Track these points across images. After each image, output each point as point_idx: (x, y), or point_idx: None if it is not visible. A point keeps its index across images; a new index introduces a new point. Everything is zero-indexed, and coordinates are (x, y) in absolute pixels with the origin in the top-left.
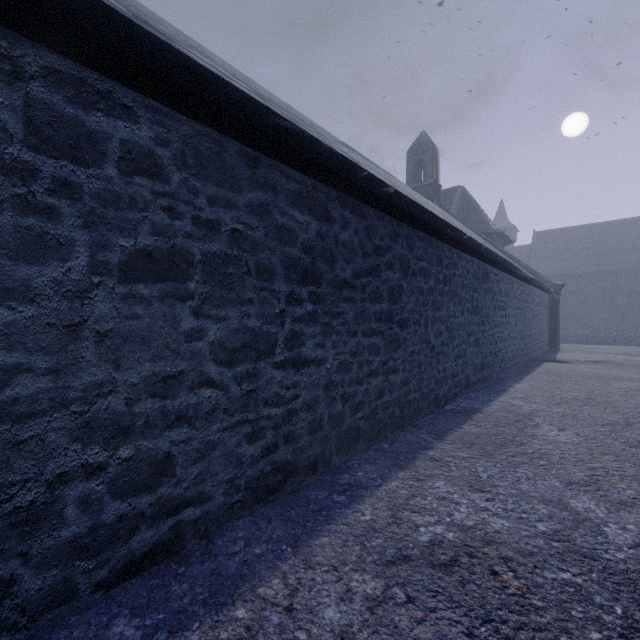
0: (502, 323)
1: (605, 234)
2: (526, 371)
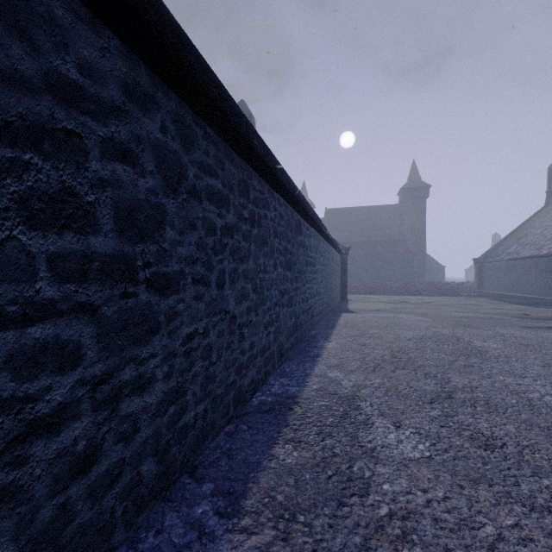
0: (312, 279)
1: (369, 215)
2: (331, 325)
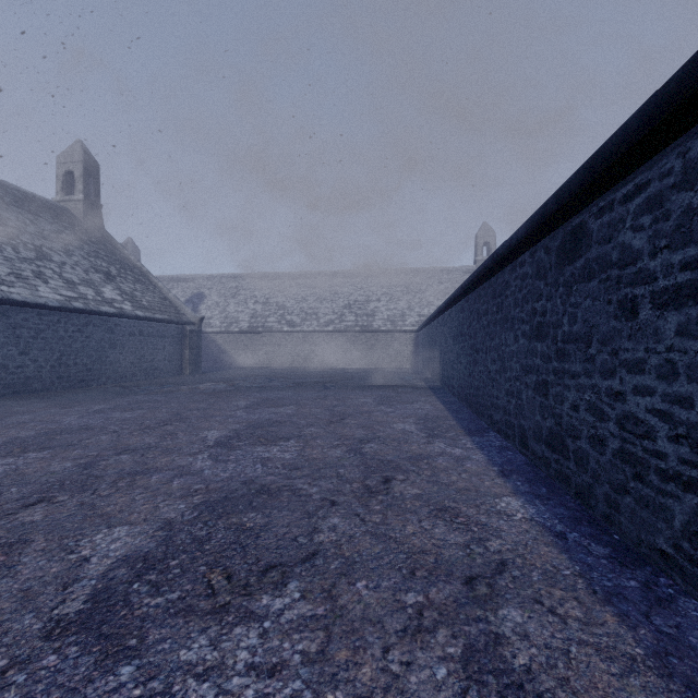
0: None
1: None
2: None
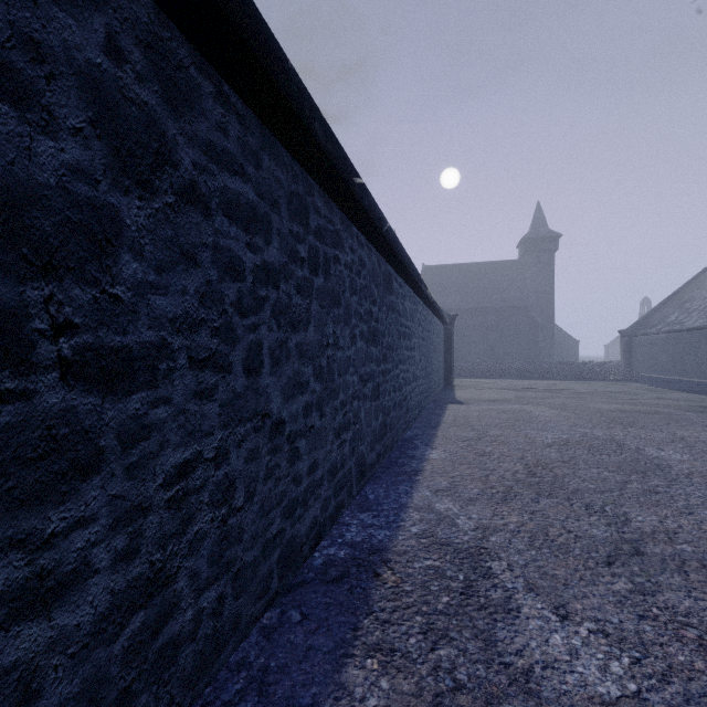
0: (407, 358)
1: (479, 274)
2: (434, 422)
